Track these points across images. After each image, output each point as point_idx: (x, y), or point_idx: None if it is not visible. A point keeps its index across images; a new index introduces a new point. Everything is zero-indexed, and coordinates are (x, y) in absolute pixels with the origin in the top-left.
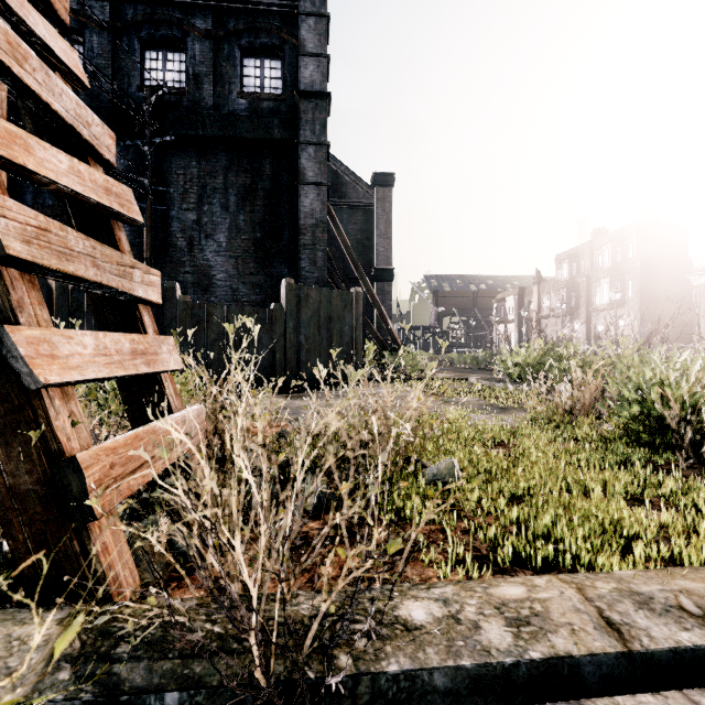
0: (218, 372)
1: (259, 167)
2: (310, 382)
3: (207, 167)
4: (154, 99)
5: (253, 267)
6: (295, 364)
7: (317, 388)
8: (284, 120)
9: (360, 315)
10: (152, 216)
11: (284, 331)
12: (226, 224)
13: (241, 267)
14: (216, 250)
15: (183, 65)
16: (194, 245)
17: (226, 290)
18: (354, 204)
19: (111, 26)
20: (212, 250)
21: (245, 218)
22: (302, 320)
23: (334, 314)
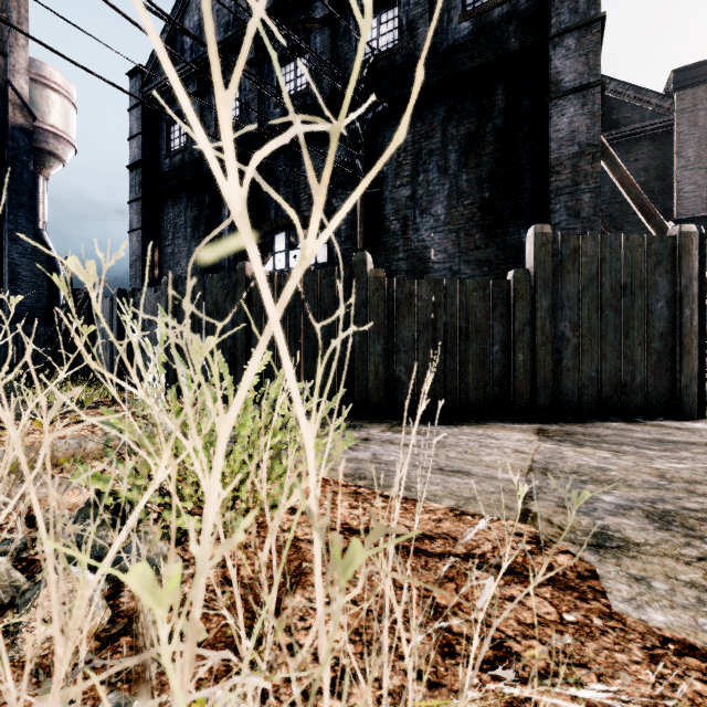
0: (423, 382)
1: (487, 104)
2: (580, 405)
3: (422, 128)
4: (366, 70)
5: (479, 238)
6: (552, 371)
7: (596, 415)
8: (524, 19)
9: (693, 278)
10: (366, 203)
11: (531, 314)
12: (444, 191)
13: (463, 241)
14: (432, 226)
15: (396, 21)
16: (408, 225)
17: (444, 274)
18: (632, 132)
19: (330, 17)
20: (427, 227)
21: (468, 177)
22: (565, 294)
23: (631, 280)
